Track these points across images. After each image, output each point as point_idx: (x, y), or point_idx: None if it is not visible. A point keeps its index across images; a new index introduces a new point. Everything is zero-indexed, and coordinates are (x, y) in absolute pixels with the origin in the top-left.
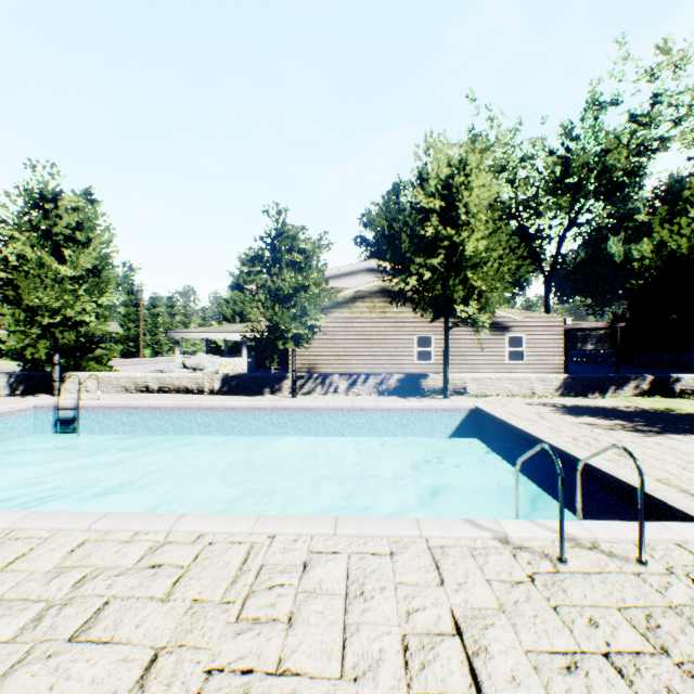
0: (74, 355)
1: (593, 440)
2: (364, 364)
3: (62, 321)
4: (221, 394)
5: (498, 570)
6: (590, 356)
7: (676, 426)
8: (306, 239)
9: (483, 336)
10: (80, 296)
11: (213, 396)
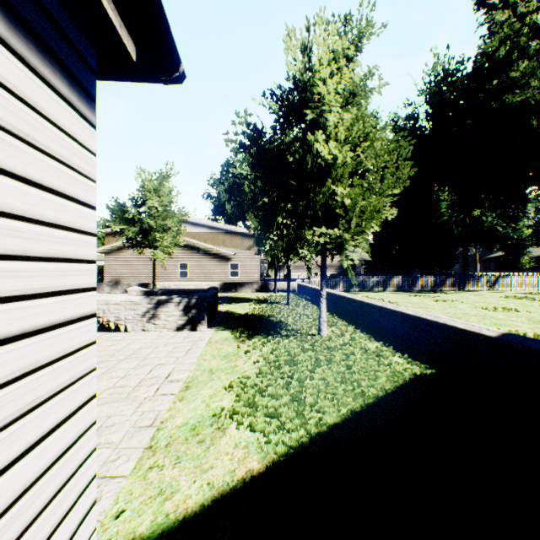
0: None
1: None
2: (150, 279)
3: None
4: None
5: None
6: (337, 275)
7: None
8: None
9: (217, 263)
10: None
11: None
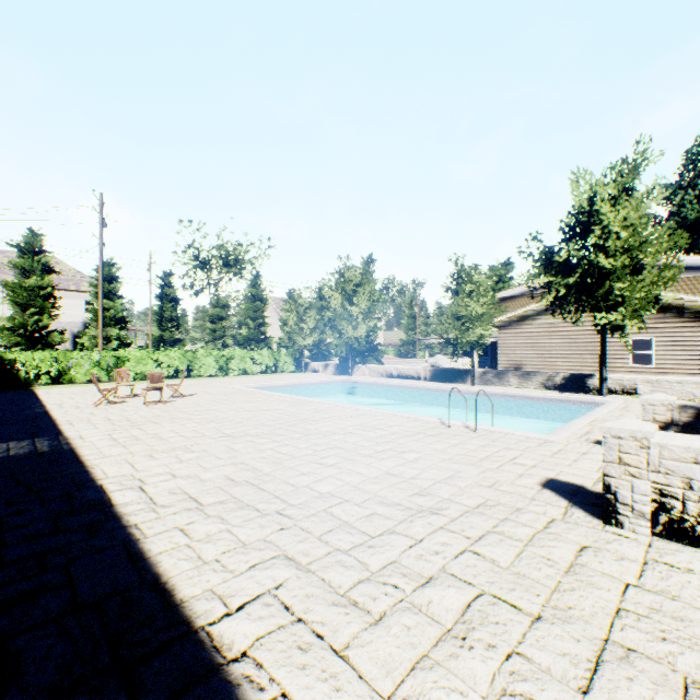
0: (363, 355)
1: None
2: (569, 366)
3: (352, 336)
4: (430, 381)
5: (424, 425)
6: None
7: None
8: (478, 272)
9: None
10: (360, 322)
11: (424, 381)
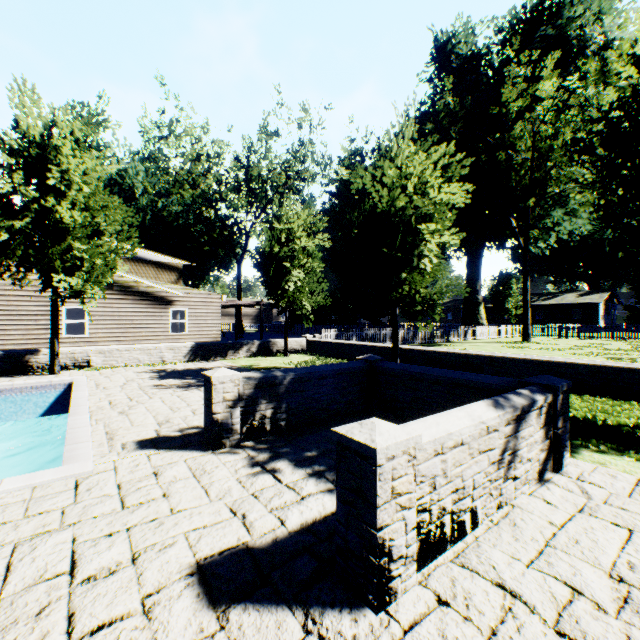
0: None
1: (128, 401)
2: None
3: None
4: None
5: None
6: (272, 327)
7: None
8: None
9: (147, 309)
10: None
11: None
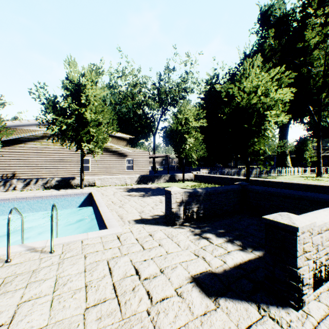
0: None
1: (120, 202)
2: (50, 173)
3: None
4: None
5: None
6: (170, 167)
7: (159, 193)
8: None
9: (115, 159)
10: None
11: None
